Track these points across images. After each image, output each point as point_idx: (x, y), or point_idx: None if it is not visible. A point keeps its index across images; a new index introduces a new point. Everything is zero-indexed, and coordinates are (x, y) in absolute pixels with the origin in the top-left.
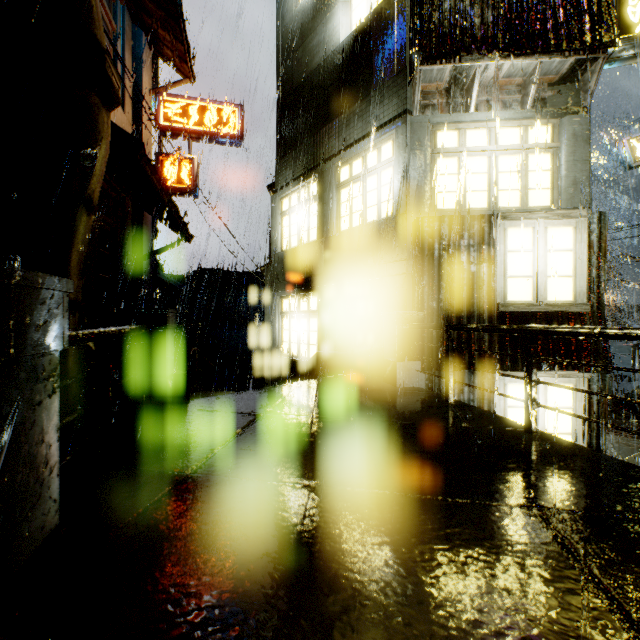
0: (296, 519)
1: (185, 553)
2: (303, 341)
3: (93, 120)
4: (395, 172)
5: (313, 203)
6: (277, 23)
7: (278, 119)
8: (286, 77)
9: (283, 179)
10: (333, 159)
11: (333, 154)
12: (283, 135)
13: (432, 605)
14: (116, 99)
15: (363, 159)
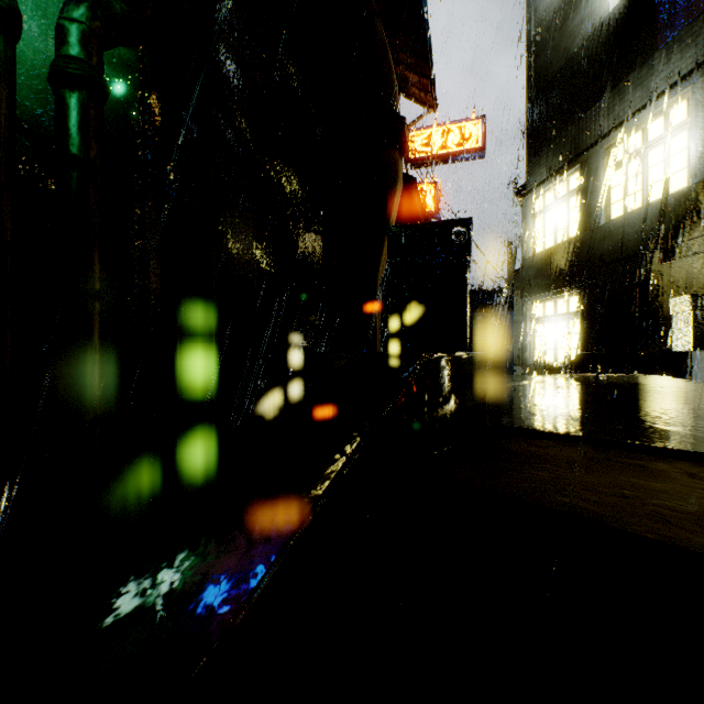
0: (582, 402)
1: (510, 401)
2: (560, 346)
3: (396, 170)
4: (690, 135)
5: (573, 196)
6: (528, 18)
7: (529, 118)
8: (539, 71)
9: (535, 179)
10: (600, 142)
11: (600, 137)
12: (535, 133)
13: (697, 420)
14: (406, 150)
15: (642, 132)
